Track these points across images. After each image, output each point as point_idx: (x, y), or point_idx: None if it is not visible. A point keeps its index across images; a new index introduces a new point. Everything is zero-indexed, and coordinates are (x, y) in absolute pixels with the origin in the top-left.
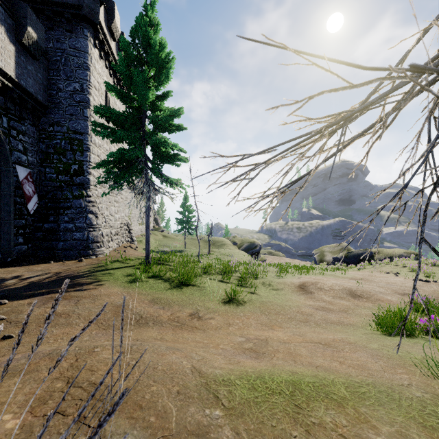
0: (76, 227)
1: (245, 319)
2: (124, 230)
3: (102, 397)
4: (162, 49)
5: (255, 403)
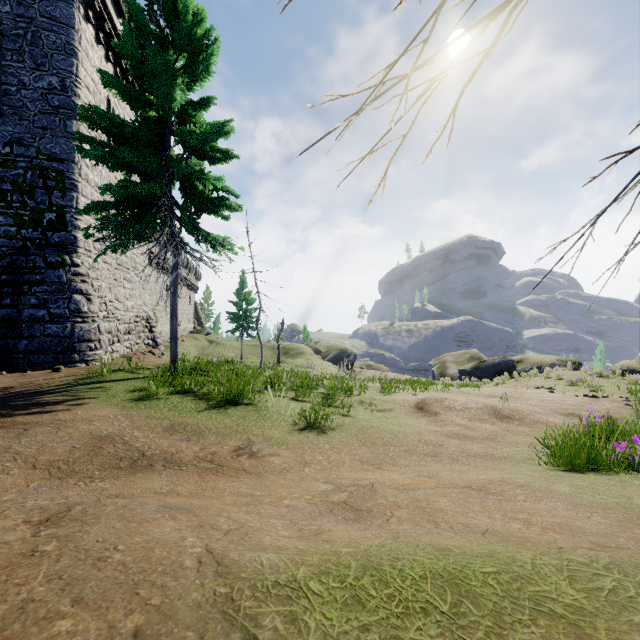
0: (51, 315)
1: (333, 455)
2: (142, 326)
3: None
4: (199, 23)
5: None
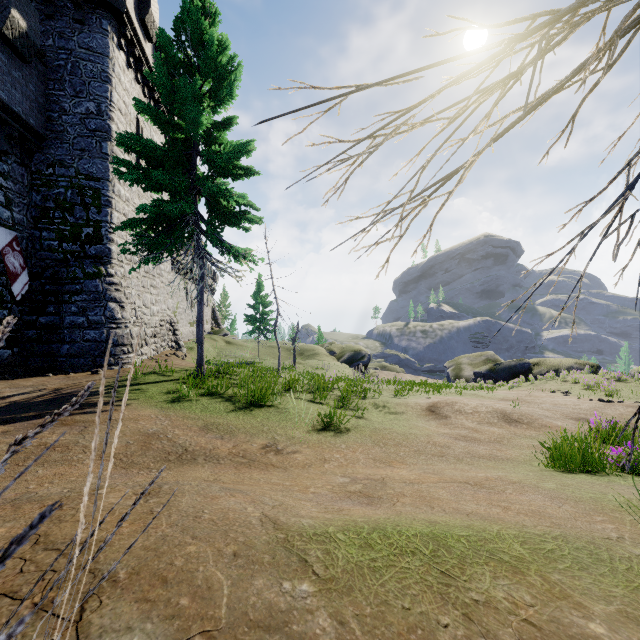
0: (89, 322)
1: (348, 453)
2: (166, 330)
3: (94, 566)
4: (223, 51)
5: (372, 570)
